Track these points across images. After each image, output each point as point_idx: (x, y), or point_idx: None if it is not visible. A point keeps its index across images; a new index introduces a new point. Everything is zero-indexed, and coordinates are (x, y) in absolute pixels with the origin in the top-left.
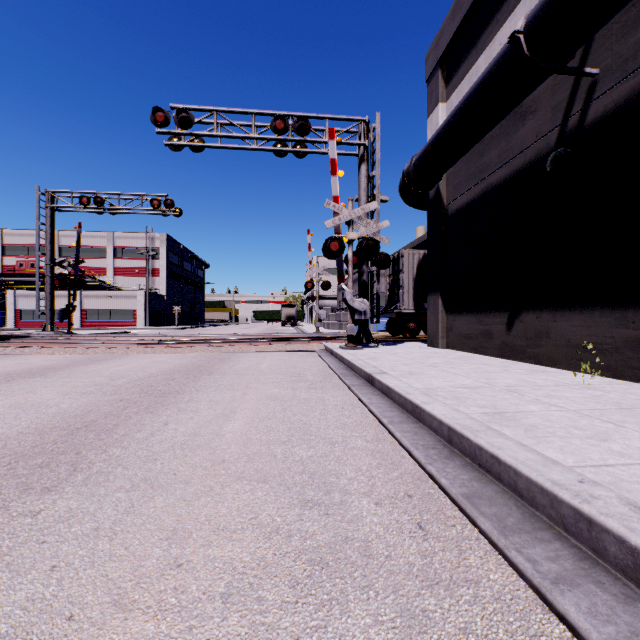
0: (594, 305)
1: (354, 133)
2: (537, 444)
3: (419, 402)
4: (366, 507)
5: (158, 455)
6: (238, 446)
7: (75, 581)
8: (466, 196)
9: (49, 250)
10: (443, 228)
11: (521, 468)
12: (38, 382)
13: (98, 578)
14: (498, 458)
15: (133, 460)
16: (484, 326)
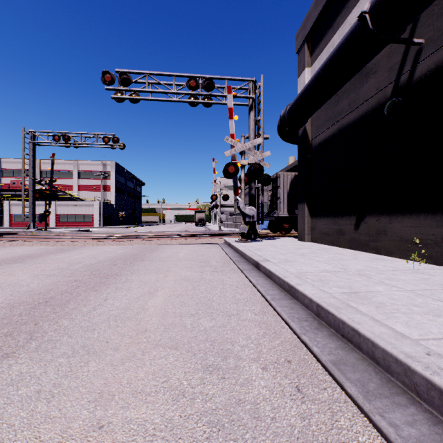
0: (420, 211)
1: (245, 89)
2: (387, 319)
3: (294, 284)
4: (255, 371)
5: (96, 325)
6: (158, 318)
7: (12, 442)
8: (325, 133)
9: (31, 173)
10: (308, 156)
11: (378, 341)
12: (17, 267)
13: (32, 440)
14: (358, 331)
15: (77, 330)
16: (338, 226)
